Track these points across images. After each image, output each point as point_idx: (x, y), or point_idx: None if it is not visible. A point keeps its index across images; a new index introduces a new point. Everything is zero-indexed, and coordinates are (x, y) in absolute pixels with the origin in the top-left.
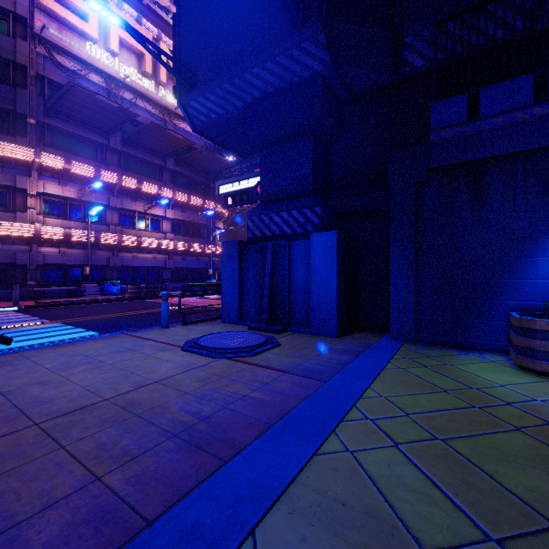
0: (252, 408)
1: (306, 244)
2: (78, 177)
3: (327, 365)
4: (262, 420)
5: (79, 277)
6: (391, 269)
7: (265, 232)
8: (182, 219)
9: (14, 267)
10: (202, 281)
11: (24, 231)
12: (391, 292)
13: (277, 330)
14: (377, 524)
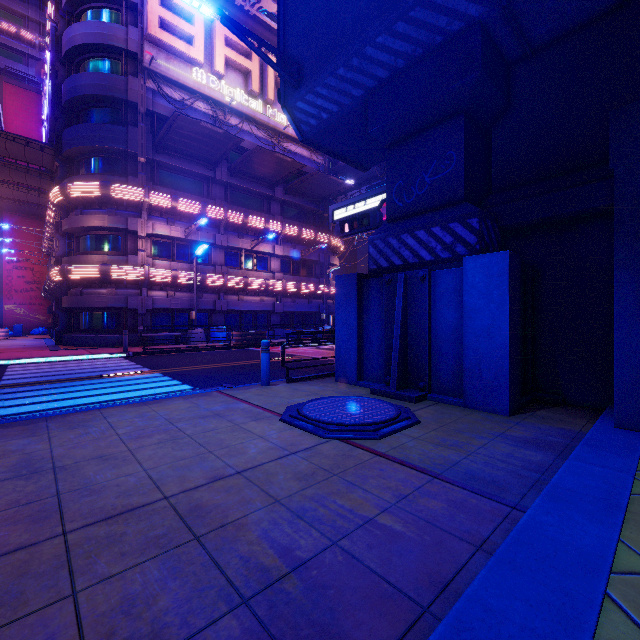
0: (383, 555)
1: (456, 274)
2: (185, 215)
3: (506, 470)
4: (404, 592)
5: (186, 322)
6: (615, 309)
7: (393, 260)
8: (291, 255)
9: (126, 312)
10: (314, 328)
11: (135, 274)
12: (615, 348)
13: (412, 398)
14: None
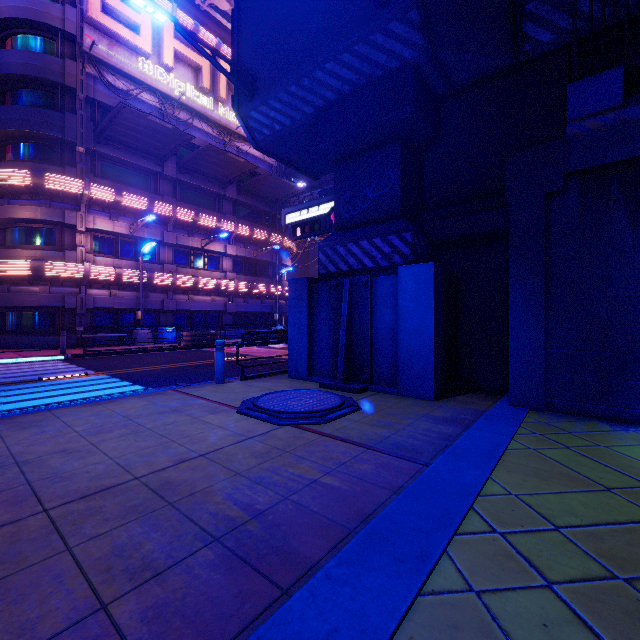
0: (324, 502)
1: (393, 281)
2: (130, 210)
3: (424, 440)
4: (338, 522)
5: (131, 323)
6: (510, 312)
7: (340, 266)
8: (244, 255)
9: (63, 311)
10: (266, 328)
11: (73, 271)
12: (510, 343)
13: (356, 389)
14: None
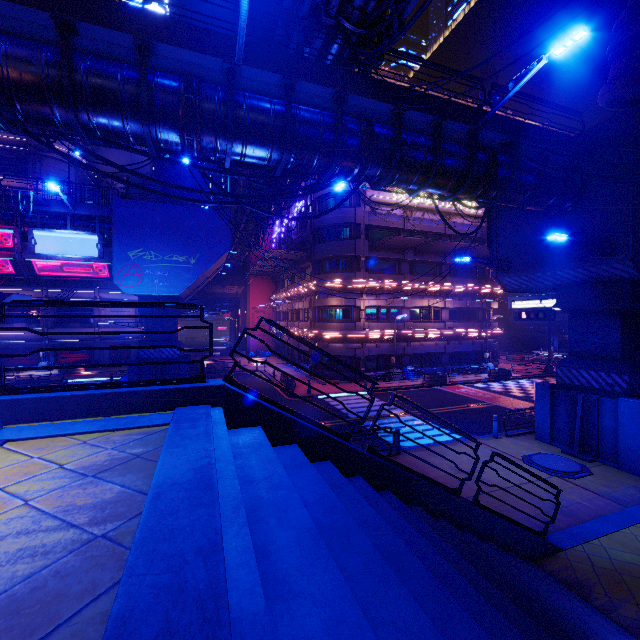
0: (585, 509)
1: (614, 404)
2: (386, 290)
3: (629, 498)
4: (592, 515)
5: (385, 363)
6: None
7: (574, 381)
8: (458, 306)
9: (353, 358)
10: (476, 363)
11: (361, 335)
12: None
13: (587, 460)
14: (638, 549)
